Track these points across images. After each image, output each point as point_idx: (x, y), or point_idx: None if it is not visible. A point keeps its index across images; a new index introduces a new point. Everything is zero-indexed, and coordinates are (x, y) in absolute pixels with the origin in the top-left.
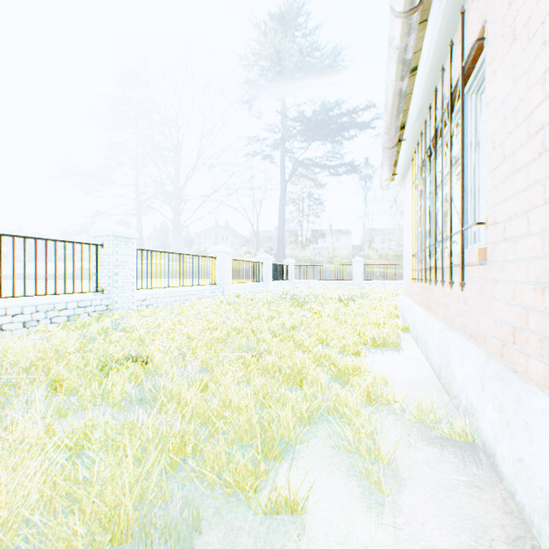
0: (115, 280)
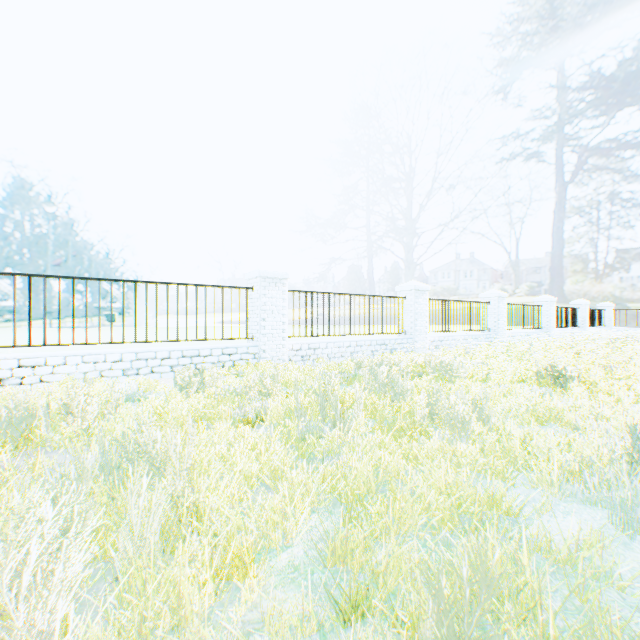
0: (497, 323)
